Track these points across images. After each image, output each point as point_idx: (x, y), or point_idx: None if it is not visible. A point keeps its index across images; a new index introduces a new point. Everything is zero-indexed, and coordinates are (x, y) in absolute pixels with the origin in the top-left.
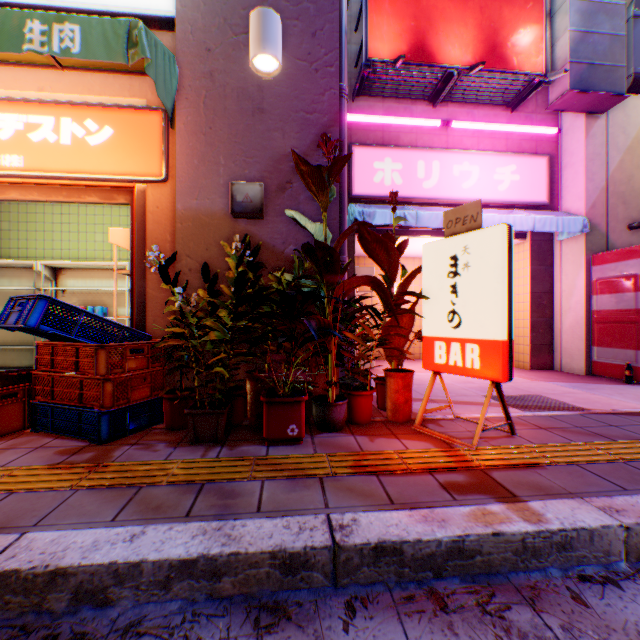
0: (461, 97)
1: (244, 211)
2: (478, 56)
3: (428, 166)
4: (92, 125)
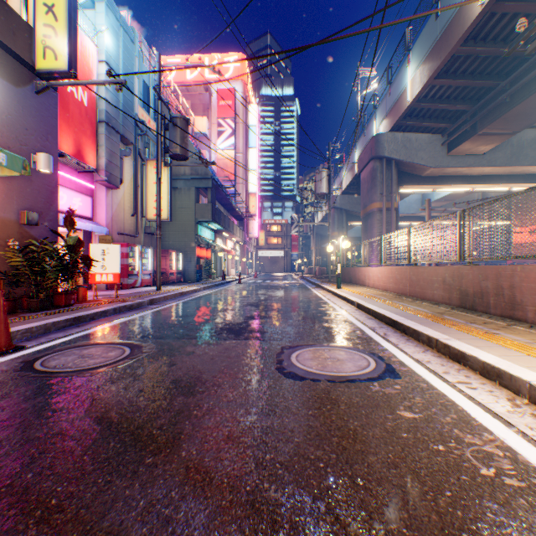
0: (61, 160)
1: (33, 224)
2: (76, 153)
3: None
4: None
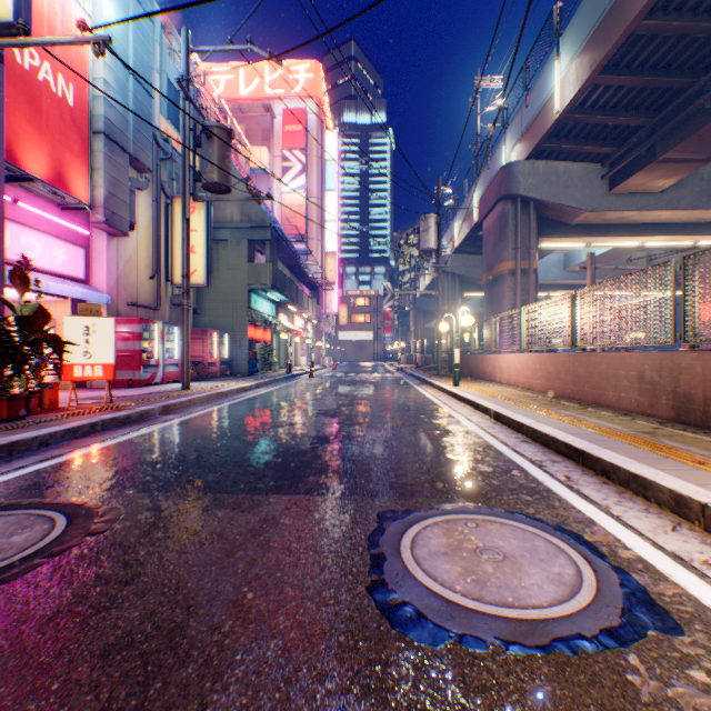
0: (31, 188)
1: None
2: (53, 176)
3: None
4: None
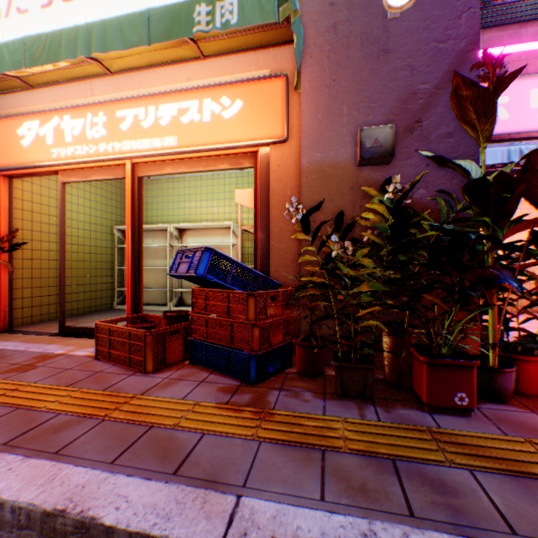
0: None
1: (372, 157)
2: None
3: None
4: (226, 101)
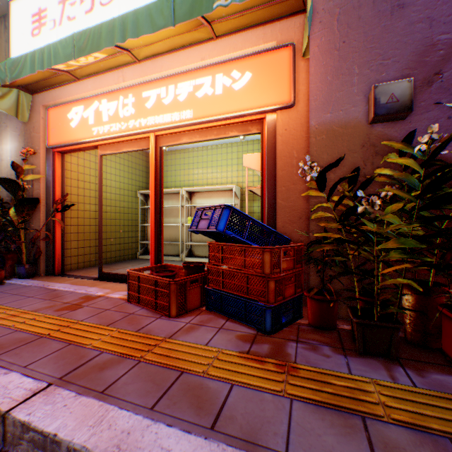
0: None
1: (387, 112)
2: None
3: None
4: (236, 74)
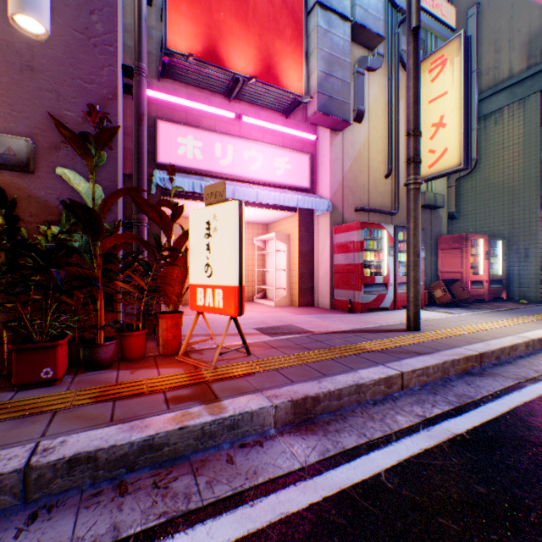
0: (250, 99)
1: (6, 163)
2: (258, 71)
3: (224, 148)
4: None
